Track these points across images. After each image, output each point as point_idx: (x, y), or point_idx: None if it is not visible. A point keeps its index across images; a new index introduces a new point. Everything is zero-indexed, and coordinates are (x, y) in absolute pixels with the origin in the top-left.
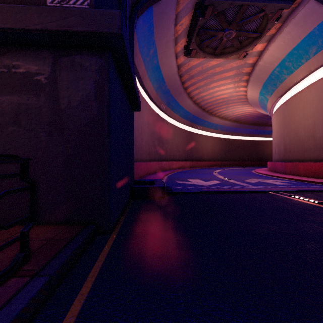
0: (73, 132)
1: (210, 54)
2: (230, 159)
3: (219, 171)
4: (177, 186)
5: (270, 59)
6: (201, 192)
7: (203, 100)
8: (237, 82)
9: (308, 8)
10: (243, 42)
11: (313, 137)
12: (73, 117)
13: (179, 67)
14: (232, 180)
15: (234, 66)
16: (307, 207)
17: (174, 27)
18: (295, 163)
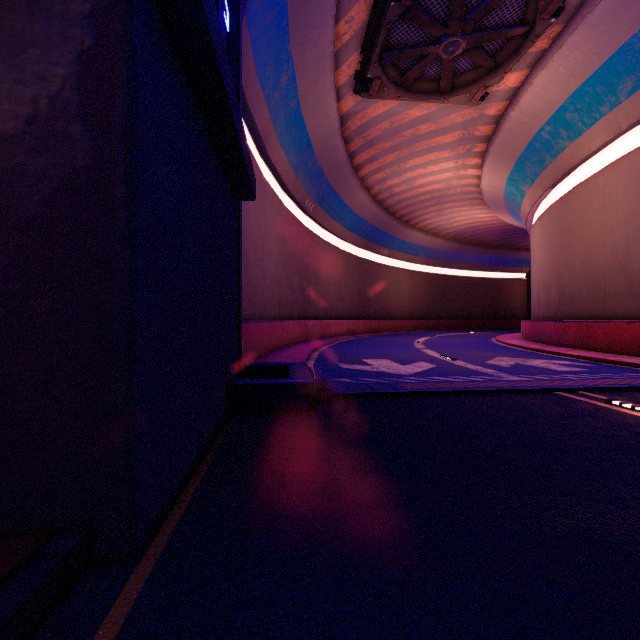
0: (4, 224)
1: (409, 92)
2: (444, 315)
3: (425, 341)
4: (343, 378)
5: (535, 105)
6: (400, 392)
7: (392, 195)
8: (463, 156)
9: None
10: (479, 67)
11: (625, 270)
12: (4, 171)
13: (343, 121)
14: (459, 361)
15: (458, 122)
16: None
17: (335, 23)
18: (587, 323)
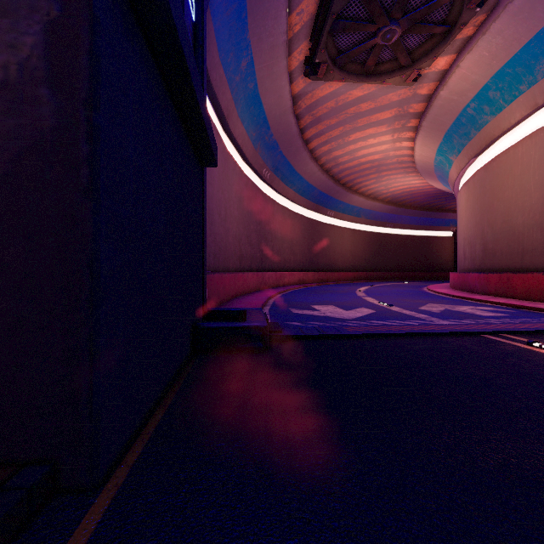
0: None
1: (352, 75)
2: (382, 268)
3: (366, 290)
4: (294, 322)
5: (461, 85)
6: (343, 334)
7: (337, 164)
8: (399, 130)
9: None
10: (413, 52)
11: (541, 227)
12: None
13: (295, 101)
14: (395, 307)
15: (394, 101)
16: None
17: (287, 15)
18: (507, 275)
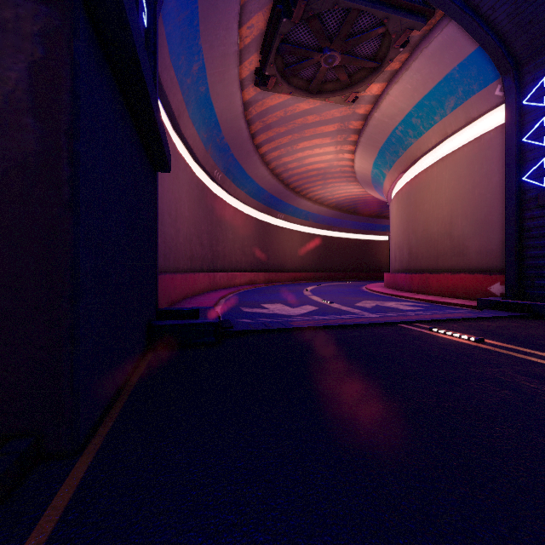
0: None
1: (299, 90)
2: (328, 268)
3: (312, 289)
4: (244, 319)
5: (391, 110)
6: (288, 328)
7: (287, 170)
8: (341, 143)
9: (446, 35)
10: (351, 76)
11: (450, 236)
12: None
13: (246, 107)
14: (336, 304)
15: (336, 117)
16: (462, 350)
17: (238, 28)
18: (426, 275)
